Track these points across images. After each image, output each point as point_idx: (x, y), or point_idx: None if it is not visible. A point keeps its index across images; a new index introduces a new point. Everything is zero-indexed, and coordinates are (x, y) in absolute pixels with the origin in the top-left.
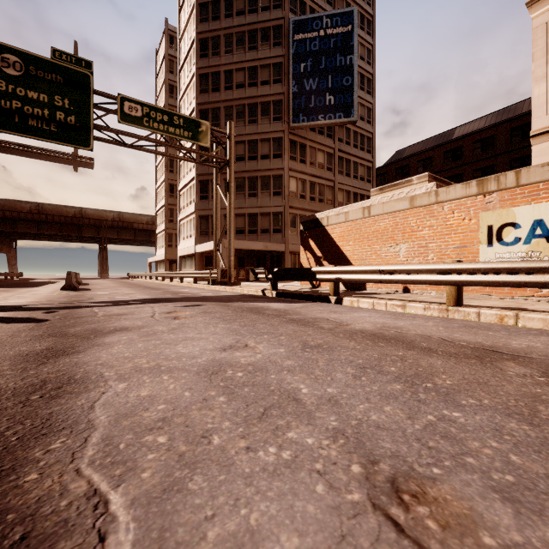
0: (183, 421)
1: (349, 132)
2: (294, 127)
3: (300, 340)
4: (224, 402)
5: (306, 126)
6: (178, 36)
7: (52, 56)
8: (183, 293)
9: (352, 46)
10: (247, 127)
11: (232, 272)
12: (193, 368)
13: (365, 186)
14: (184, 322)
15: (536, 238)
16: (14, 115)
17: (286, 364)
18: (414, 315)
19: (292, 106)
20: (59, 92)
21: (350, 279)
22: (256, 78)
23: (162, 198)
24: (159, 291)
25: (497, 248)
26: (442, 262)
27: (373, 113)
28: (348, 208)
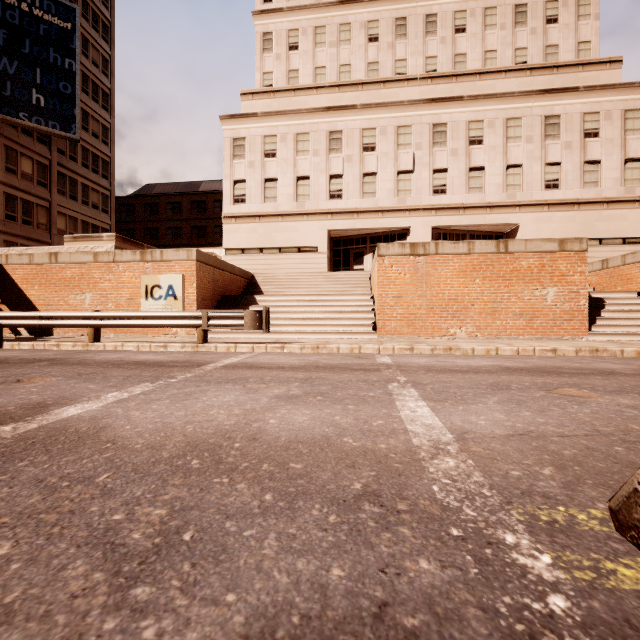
0: None
1: (76, 146)
2: None
3: None
4: None
5: None
6: None
7: None
8: None
9: (74, 50)
10: None
11: None
12: None
13: (101, 216)
14: None
15: (170, 296)
16: None
17: None
18: (55, 350)
19: None
20: None
21: (11, 324)
22: None
23: None
24: None
25: (151, 301)
26: (118, 310)
27: (111, 134)
28: (34, 250)
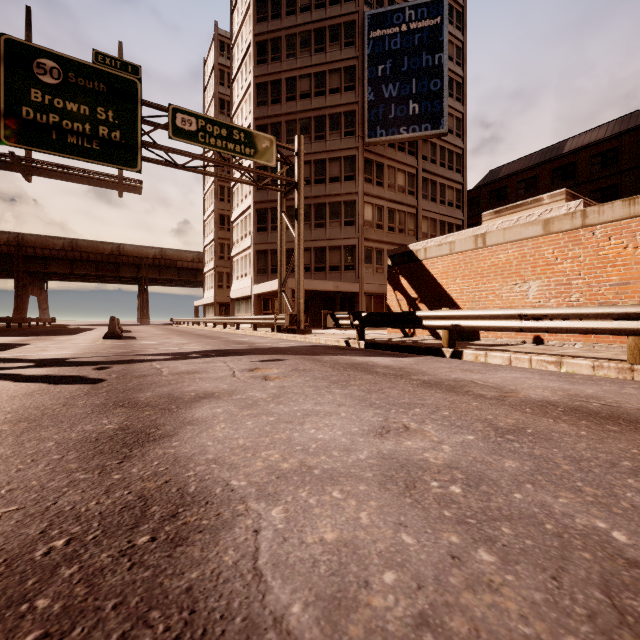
0: (471, 630)
1: (435, 148)
2: (370, 143)
3: (478, 419)
4: (500, 567)
5: (385, 141)
6: (231, 41)
7: (94, 60)
8: (248, 343)
9: (442, 42)
10: (313, 144)
11: (301, 317)
12: (365, 473)
13: (454, 213)
14: (282, 386)
15: None
16: (51, 131)
17: (510, 466)
18: (587, 376)
19: (368, 118)
20: (102, 103)
21: (474, 326)
22: (324, 86)
23: (211, 231)
24: (218, 340)
25: None
26: (592, 304)
27: (464, 124)
28: (454, 236)
